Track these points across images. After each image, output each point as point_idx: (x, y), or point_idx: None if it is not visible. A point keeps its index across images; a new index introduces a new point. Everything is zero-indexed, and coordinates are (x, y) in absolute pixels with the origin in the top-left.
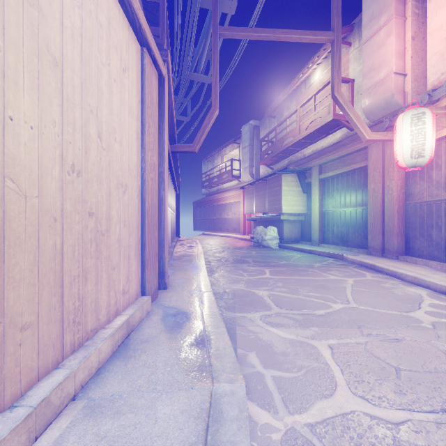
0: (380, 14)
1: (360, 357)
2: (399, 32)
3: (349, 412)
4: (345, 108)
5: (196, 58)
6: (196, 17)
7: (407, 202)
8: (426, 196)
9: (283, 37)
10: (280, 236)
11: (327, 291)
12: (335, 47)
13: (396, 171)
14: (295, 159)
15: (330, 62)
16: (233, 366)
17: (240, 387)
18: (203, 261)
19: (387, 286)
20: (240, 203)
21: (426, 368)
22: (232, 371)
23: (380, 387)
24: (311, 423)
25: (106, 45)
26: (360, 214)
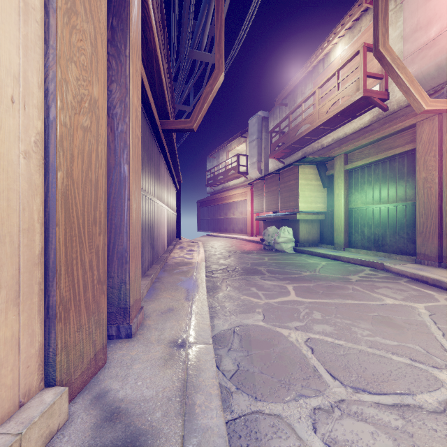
0: None
1: None
2: None
3: None
4: (395, 67)
5: (198, 32)
6: None
7: None
8: None
9: None
10: (295, 238)
11: (402, 333)
12: None
13: None
14: (310, 151)
15: (356, 32)
16: None
17: None
18: (203, 273)
19: None
20: (247, 201)
21: None
22: None
23: None
24: None
25: None
26: (402, 211)
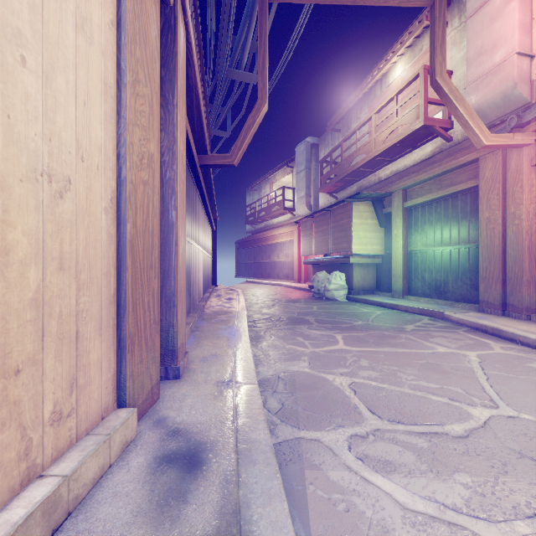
0: None
1: None
2: None
3: None
4: (453, 99)
5: (238, 49)
6: None
7: None
8: None
9: None
10: (349, 285)
11: (447, 378)
12: (437, 11)
13: (527, 190)
14: (366, 184)
15: (417, 51)
16: None
17: None
18: (244, 322)
19: None
20: (294, 242)
21: None
22: None
23: None
24: None
25: None
26: (465, 254)
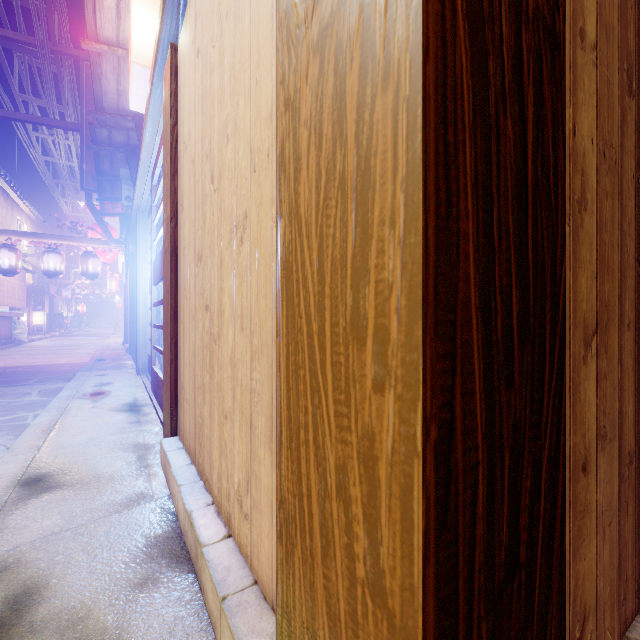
0: None
1: None
2: None
3: None
4: None
5: None
6: None
7: None
8: None
9: None
10: None
11: None
12: None
13: None
14: None
15: None
16: None
17: None
18: None
19: None
20: None
21: None
22: None
23: None
24: None
25: None
26: None
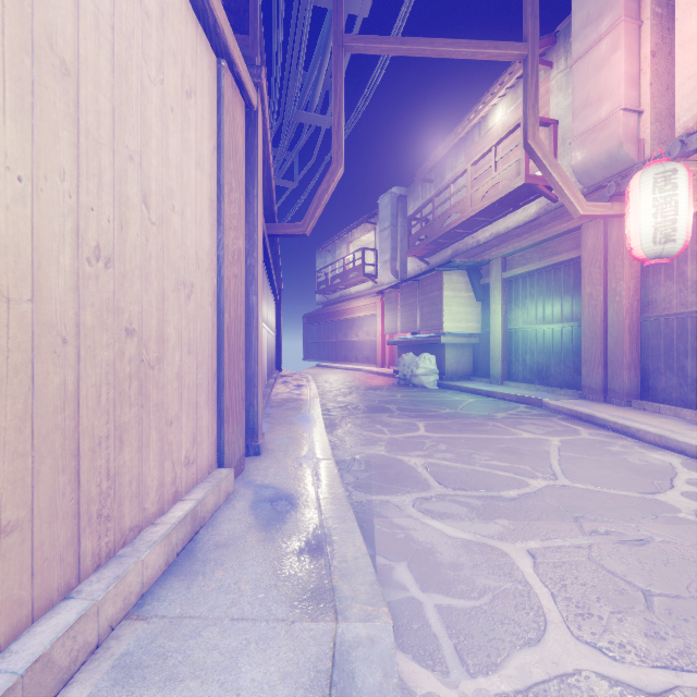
0: (601, 15)
1: (582, 571)
2: (631, 44)
3: (571, 672)
4: (546, 164)
5: (308, 88)
6: (307, 20)
7: (644, 315)
8: (677, 306)
9: (447, 51)
10: (440, 369)
11: (520, 458)
12: (530, 68)
13: (628, 265)
14: (463, 248)
15: (520, 93)
16: (370, 590)
17: (383, 629)
18: (318, 409)
19: (616, 450)
20: (376, 317)
21: (694, 591)
22: (369, 600)
23: (621, 626)
24: (508, 693)
25: (157, 49)
26: (568, 334)
